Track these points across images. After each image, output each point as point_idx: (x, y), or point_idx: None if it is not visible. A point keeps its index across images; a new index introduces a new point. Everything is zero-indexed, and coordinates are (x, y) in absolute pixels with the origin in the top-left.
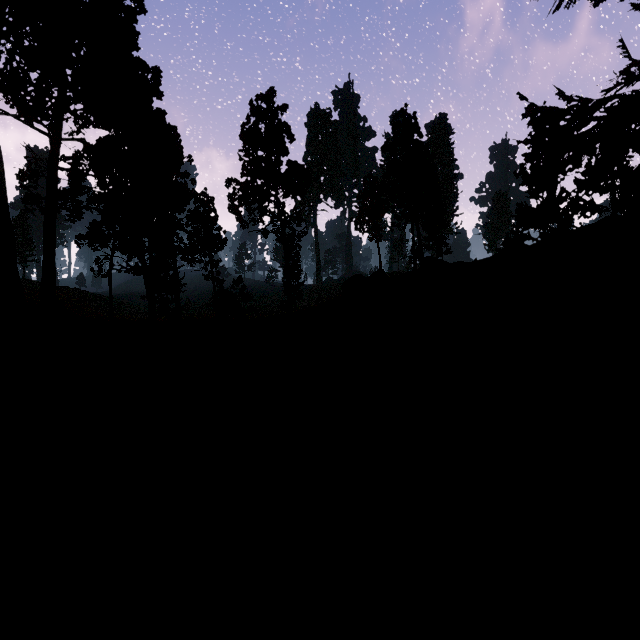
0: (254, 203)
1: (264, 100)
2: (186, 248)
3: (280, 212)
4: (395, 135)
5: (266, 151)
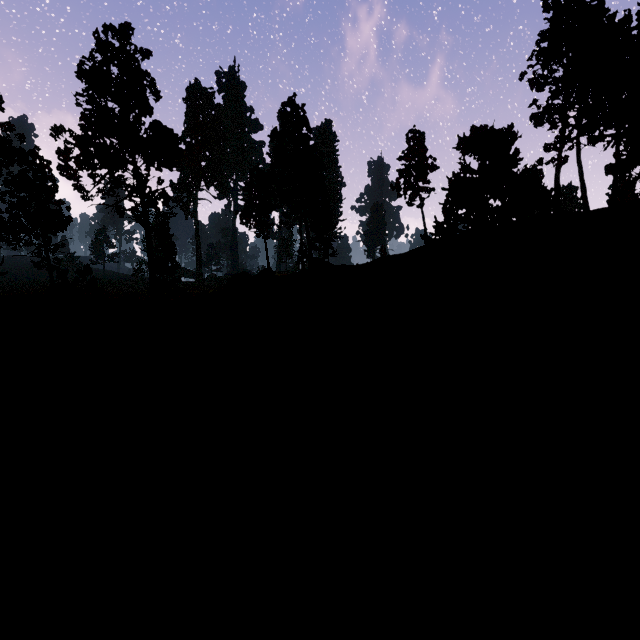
0: (100, 168)
1: (116, 35)
2: (3, 223)
3: (139, 184)
4: (283, 124)
5: (120, 104)
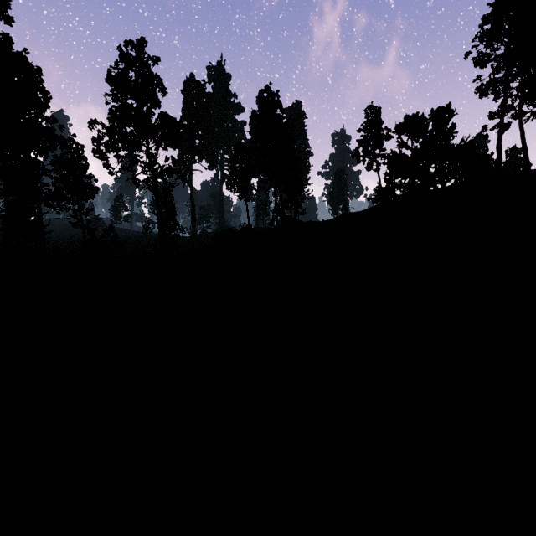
0: (123, 150)
1: (134, 47)
2: (50, 194)
3: (151, 161)
4: (261, 108)
5: (137, 100)
